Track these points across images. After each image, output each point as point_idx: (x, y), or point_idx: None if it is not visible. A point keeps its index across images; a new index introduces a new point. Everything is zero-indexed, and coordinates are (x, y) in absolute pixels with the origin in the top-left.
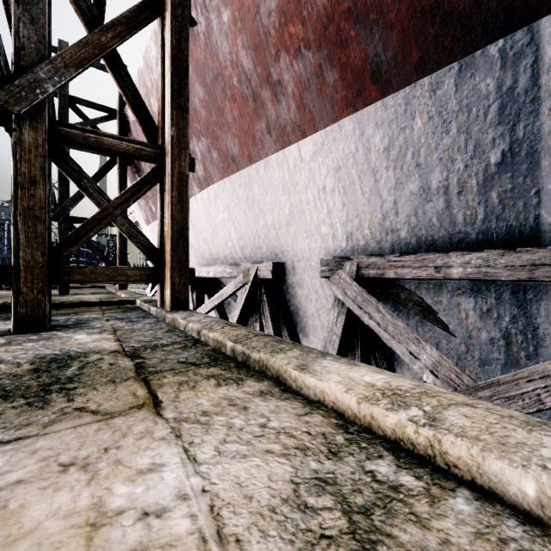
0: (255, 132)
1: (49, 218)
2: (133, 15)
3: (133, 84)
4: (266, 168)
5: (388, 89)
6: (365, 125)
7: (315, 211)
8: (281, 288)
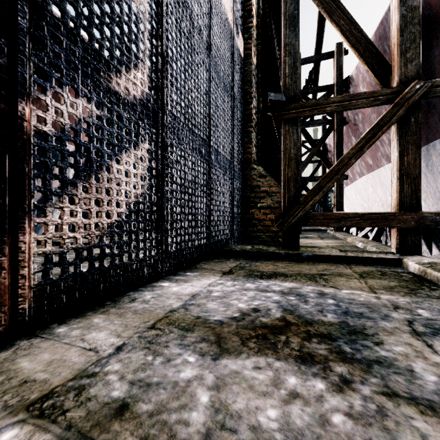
0: (377, 156)
1: None
2: (324, 136)
3: (324, 155)
4: (384, 170)
5: None
6: None
7: None
8: None
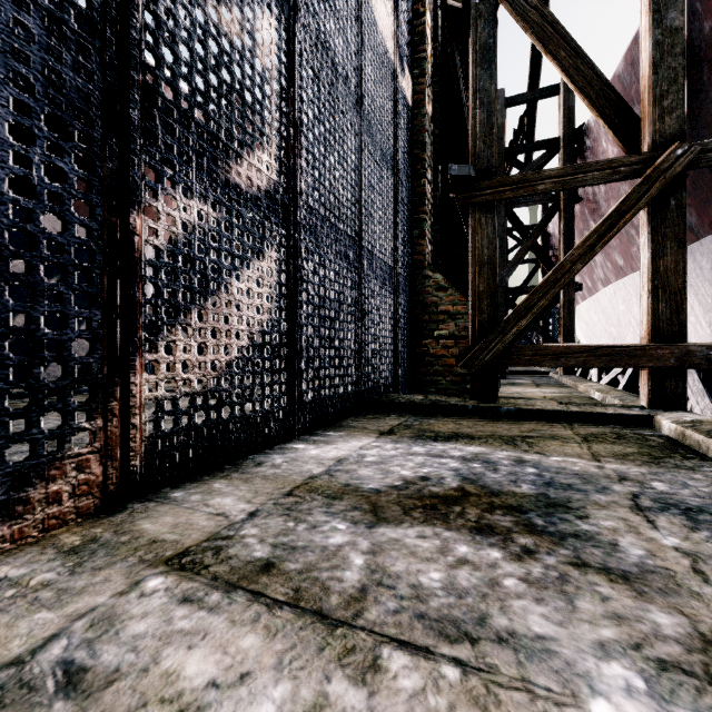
0: (631, 252)
1: None
2: (543, 222)
3: (544, 252)
4: None
5: (699, 236)
6: (694, 254)
7: None
8: None
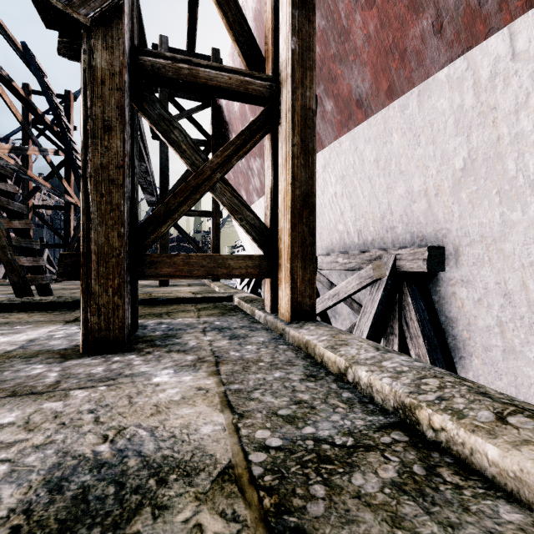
0: (406, 42)
1: (134, 188)
2: None
3: (235, 0)
4: (422, 99)
5: None
6: None
7: (533, 151)
8: (427, 286)
